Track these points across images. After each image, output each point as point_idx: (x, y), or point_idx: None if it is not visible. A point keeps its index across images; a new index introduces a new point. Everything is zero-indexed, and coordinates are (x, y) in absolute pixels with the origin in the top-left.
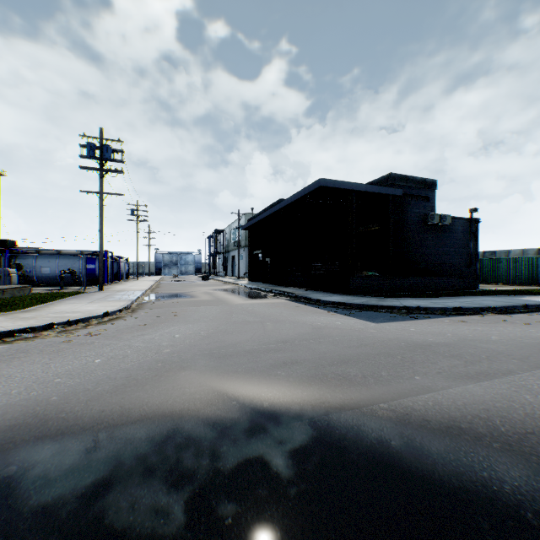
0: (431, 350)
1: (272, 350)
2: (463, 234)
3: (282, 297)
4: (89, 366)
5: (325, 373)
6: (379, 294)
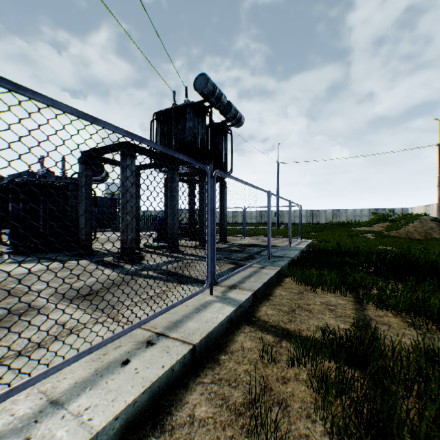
0: None
1: None
2: (109, 204)
3: None
4: None
5: None
6: None
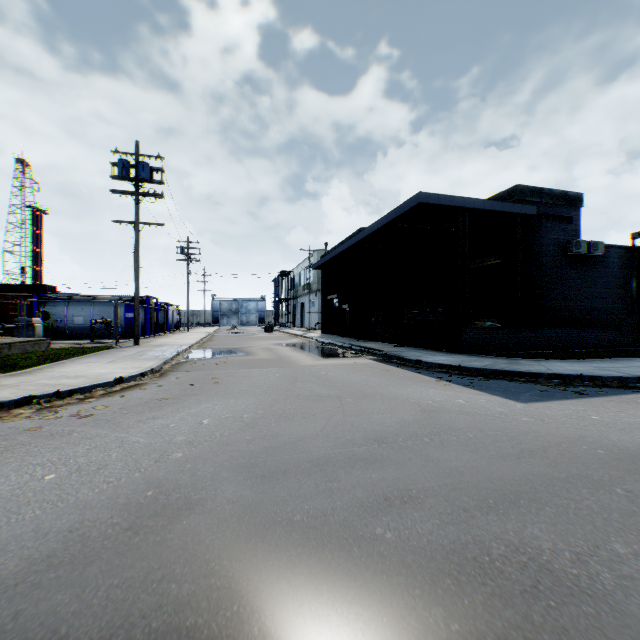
0: None
1: (360, 461)
2: (621, 268)
3: (365, 355)
4: (24, 492)
5: (480, 538)
6: (502, 352)
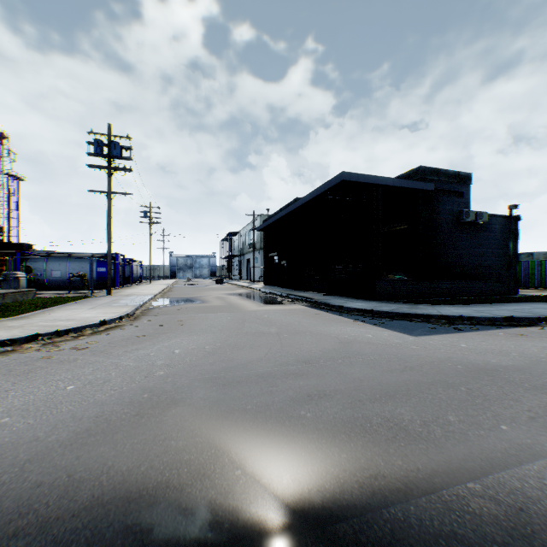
0: (502, 378)
1: (292, 374)
2: (501, 233)
3: (299, 303)
4: (55, 396)
5: (367, 415)
6: (408, 299)
